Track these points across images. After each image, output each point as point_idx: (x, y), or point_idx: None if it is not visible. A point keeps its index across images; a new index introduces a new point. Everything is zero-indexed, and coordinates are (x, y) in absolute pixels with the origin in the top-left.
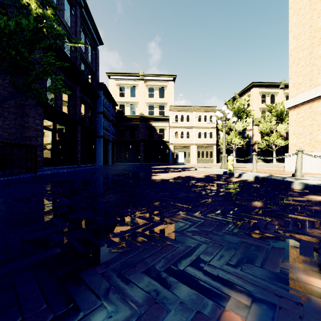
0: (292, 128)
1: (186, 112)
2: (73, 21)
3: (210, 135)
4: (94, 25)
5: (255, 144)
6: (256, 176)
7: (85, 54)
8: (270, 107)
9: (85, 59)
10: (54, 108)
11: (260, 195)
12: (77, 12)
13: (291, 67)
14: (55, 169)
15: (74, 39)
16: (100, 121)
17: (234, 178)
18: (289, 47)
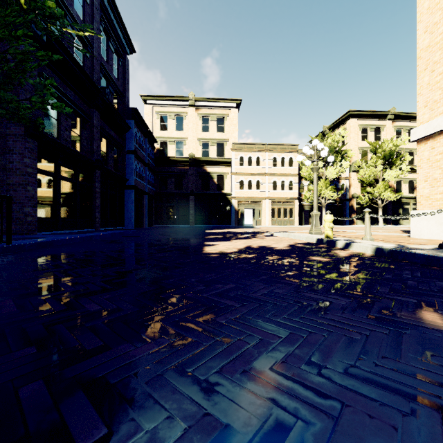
0: (423, 171)
1: (255, 152)
2: (89, 14)
3: (289, 185)
4: (121, 23)
5: (352, 198)
6: (378, 247)
7: (108, 65)
8: (374, 145)
9: (107, 72)
10: (56, 141)
11: (417, 291)
12: (95, 0)
13: (420, 77)
14: (56, 234)
15: (78, 25)
16: (131, 164)
17: (339, 251)
18: (418, 46)
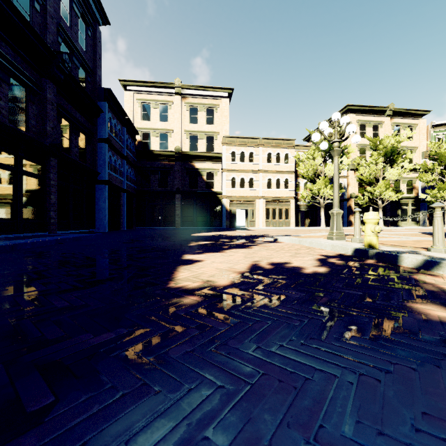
0: None
1: (248, 147)
2: None
3: (285, 183)
4: None
5: (350, 198)
6: None
7: (71, 31)
8: (375, 141)
9: (68, 38)
10: None
11: None
12: None
13: None
14: None
15: None
16: (103, 155)
17: (429, 278)
18: None
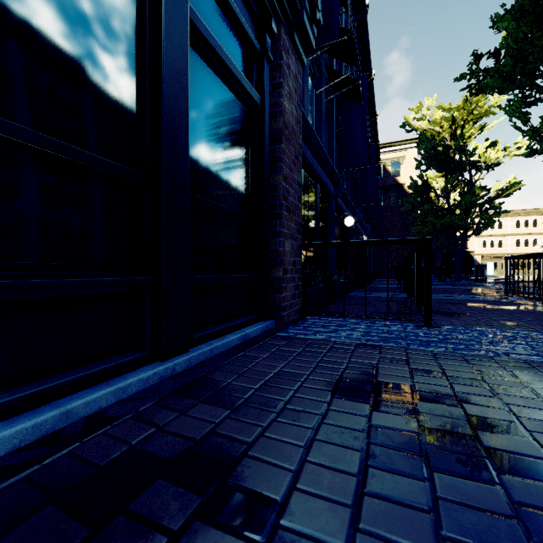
0: None
1: (497, 218)
2: None
3: (533, 242)
4: None
5: None
6: None
7: None
8: None
9: None
10: None
11: None
12: None
13: None
14: None
15: None
16: None
17: None
18: None
